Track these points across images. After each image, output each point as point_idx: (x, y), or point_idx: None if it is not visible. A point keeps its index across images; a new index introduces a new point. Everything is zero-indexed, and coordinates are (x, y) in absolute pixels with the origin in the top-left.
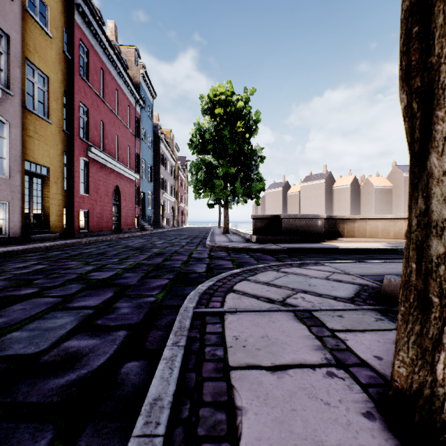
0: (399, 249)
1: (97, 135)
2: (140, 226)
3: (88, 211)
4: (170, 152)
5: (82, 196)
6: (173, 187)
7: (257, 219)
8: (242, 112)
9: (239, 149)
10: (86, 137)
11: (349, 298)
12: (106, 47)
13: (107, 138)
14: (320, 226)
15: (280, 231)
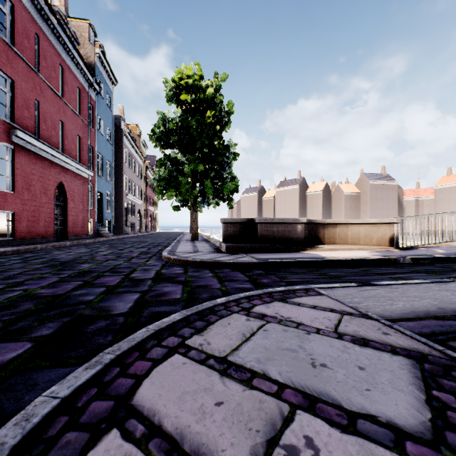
0: (393, 260)
1: (28, 117)
2: (95, 231)
3: (13, 213)
4: (136, 149)
5: (3, 193)
6: (140, 188)
7: (228, 224)
8: (212, 101)
9: (209, 143)
10: (11, 117)
11: (432, 435)
12: (42, 7)
13: (45, 122)
14: (300, 231)
15: (255, 238)
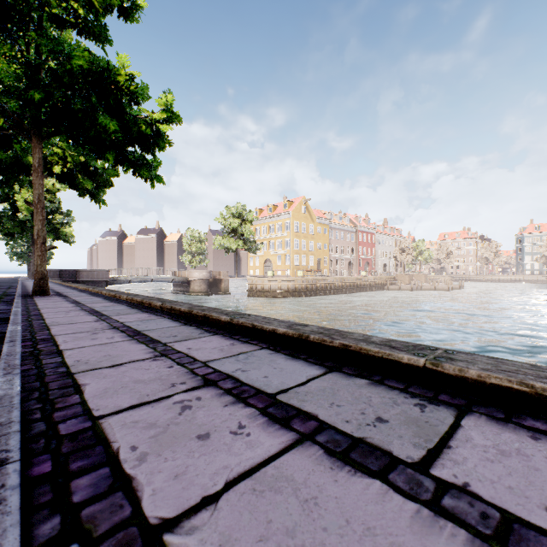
0: None
1: None
2: None
3: None
4: None
5: None
6: None
7: None
8: None
9: None
10: None
11: None
12: None
13: None
14: None
15: None
